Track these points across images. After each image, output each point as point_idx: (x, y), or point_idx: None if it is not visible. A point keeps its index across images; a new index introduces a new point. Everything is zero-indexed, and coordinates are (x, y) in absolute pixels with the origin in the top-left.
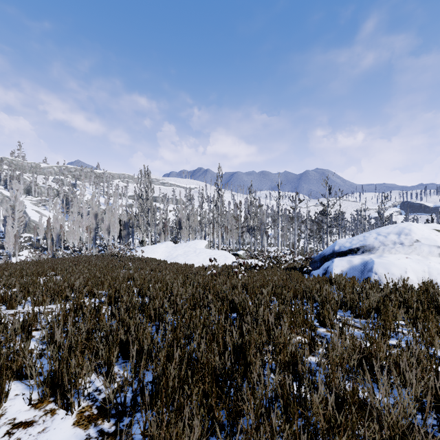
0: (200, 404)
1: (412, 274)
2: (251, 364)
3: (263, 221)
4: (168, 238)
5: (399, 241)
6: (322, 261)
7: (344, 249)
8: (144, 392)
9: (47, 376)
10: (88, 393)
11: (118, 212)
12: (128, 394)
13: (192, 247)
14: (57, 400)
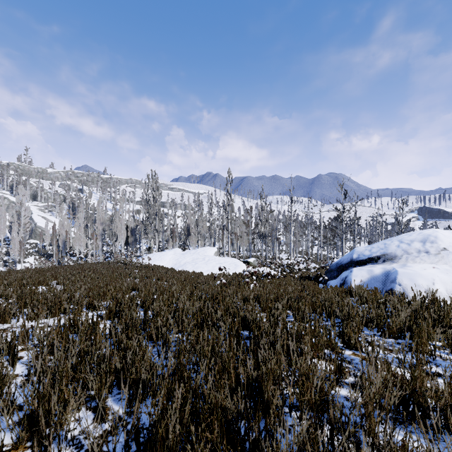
0: None
1: (440, 286)
2: (269, 402)
3: (275, 227)
4: (176, 244)
5: (424, 249)
6: (339, 270)
7: (363, 258)
8: (139, 439)
9: (24, 416)
10: (73, 436)
11: (125, 217)
12: (120, 438)
13: (201, 255)
14: (33, 447)
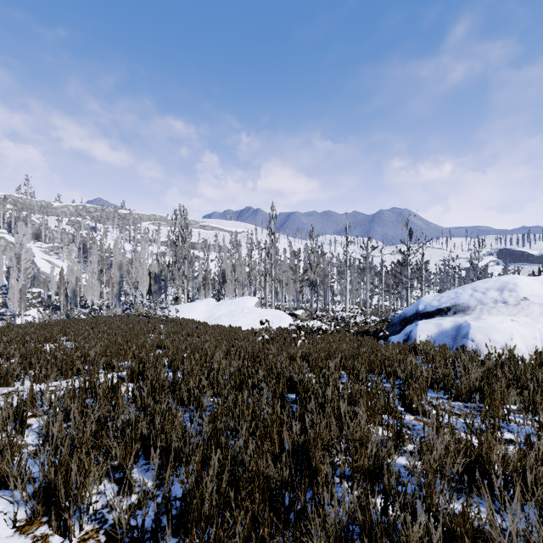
0: (247, 535)
1: (519, 342)
2: (317, 470)
3: (327, 272)
4: (209, 294)
5: (502, 299)
6: (402, 324)
7: (431, 309)
8: (171, 511)
9: (39, 487)
10: (95, 510)
11: (147, 261)
12: (149, 512)
13: (239, 306)
14: (51, 522)
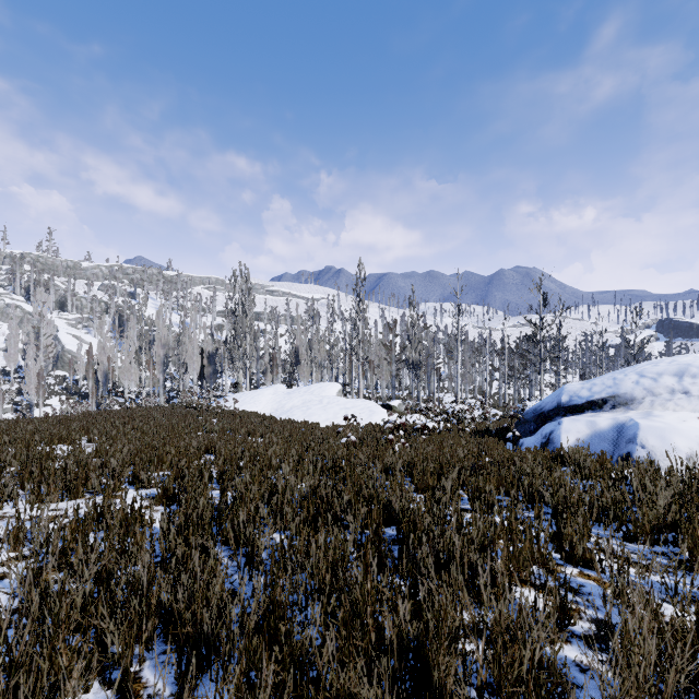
0: None
1: None
2: (442, 687)
3: (431, 351)
4: (278, 378)
5: (681, 388)
6: (538, 421)
7: (579, 402)
8: None
9: None
10: None
11: (199, 337)
12: None
13: (317, 395)
14: None
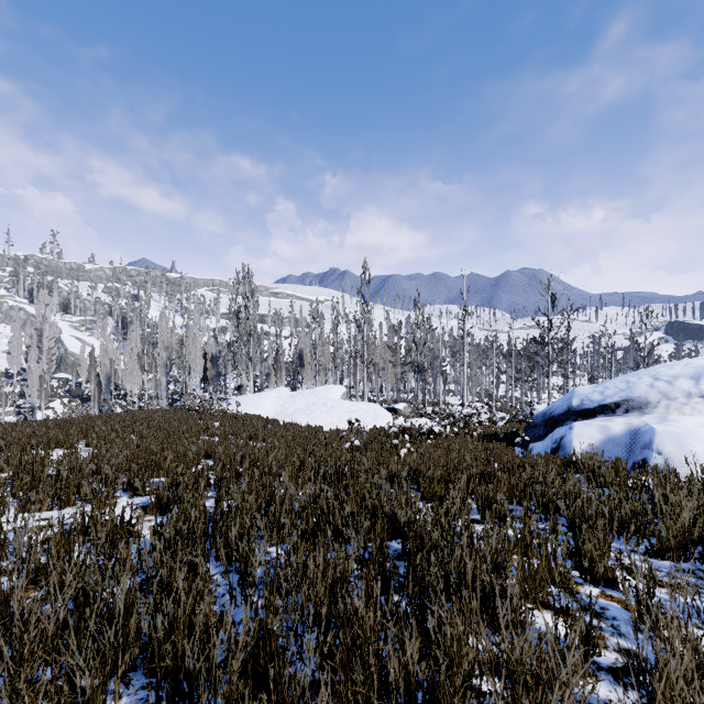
0: None
1: None
2: None
3: (437, 353)
4: (282, 381)
5: (698, 392)
6: (548, 426)
7: (591, 406)
8: None
9: None
10: None
11: (201, 339)
12: None
13: (321, 398)
14: None
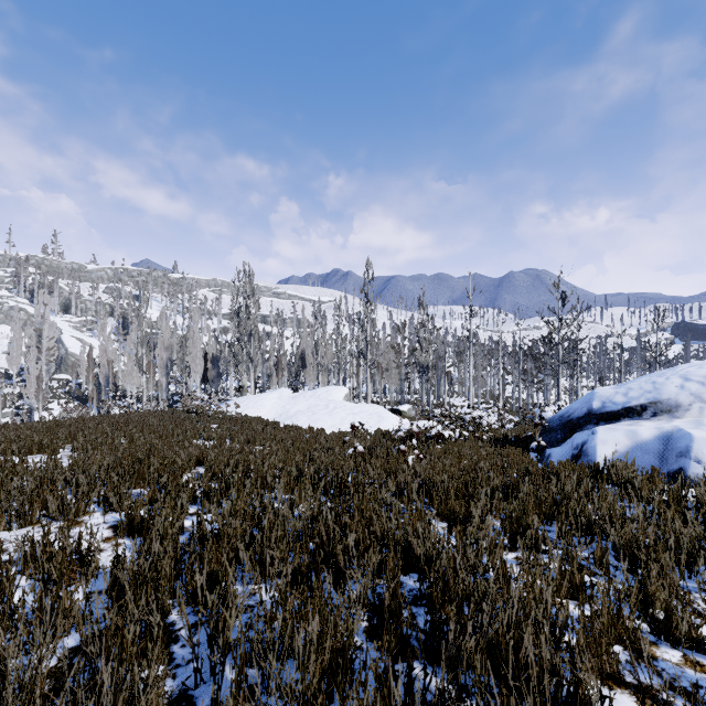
0: None
1: None
2: None
3: (441, 354)
4: (283, 382)
5: None
6: (566, 430)
7: (614, 408)
8: None
9: None
10: None
11: (201, 339)
12: None
13: (323, 399)
14: None
